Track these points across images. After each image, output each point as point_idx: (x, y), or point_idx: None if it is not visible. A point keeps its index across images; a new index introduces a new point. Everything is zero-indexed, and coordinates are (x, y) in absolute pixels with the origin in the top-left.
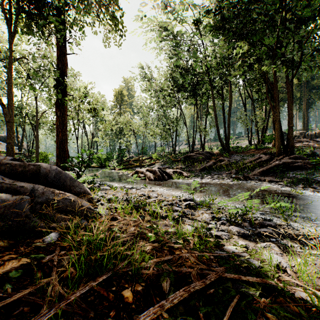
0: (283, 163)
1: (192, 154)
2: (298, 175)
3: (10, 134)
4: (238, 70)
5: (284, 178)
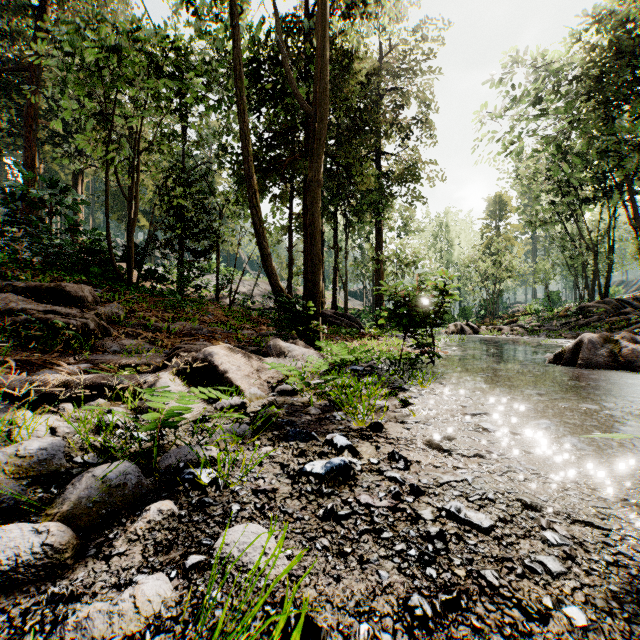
0: None
1: (589, 303)
2: None
3: (346, 299)
4: None
5: None
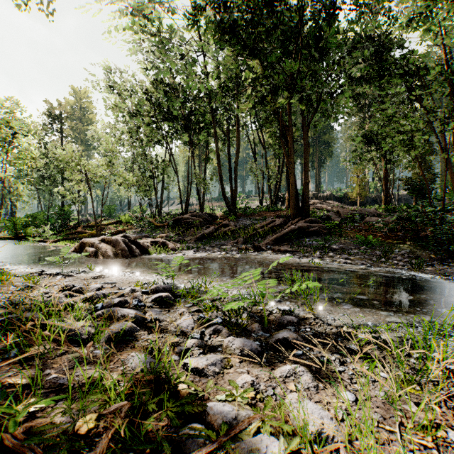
0: (299, 228)
1: (185, 216)
2: (314, 243)
3: None
4: (247, 102)
5: (300, 246)
